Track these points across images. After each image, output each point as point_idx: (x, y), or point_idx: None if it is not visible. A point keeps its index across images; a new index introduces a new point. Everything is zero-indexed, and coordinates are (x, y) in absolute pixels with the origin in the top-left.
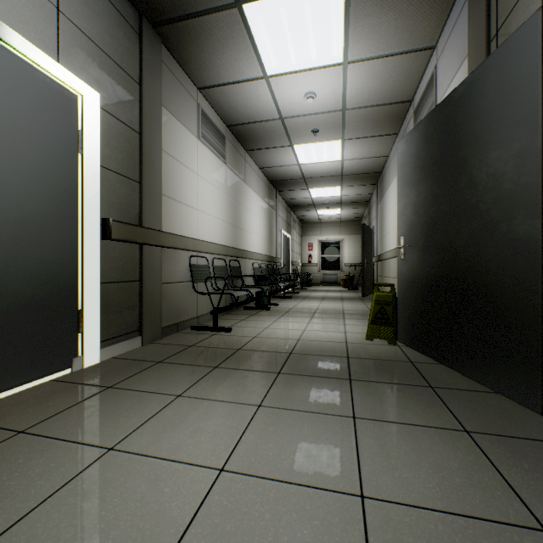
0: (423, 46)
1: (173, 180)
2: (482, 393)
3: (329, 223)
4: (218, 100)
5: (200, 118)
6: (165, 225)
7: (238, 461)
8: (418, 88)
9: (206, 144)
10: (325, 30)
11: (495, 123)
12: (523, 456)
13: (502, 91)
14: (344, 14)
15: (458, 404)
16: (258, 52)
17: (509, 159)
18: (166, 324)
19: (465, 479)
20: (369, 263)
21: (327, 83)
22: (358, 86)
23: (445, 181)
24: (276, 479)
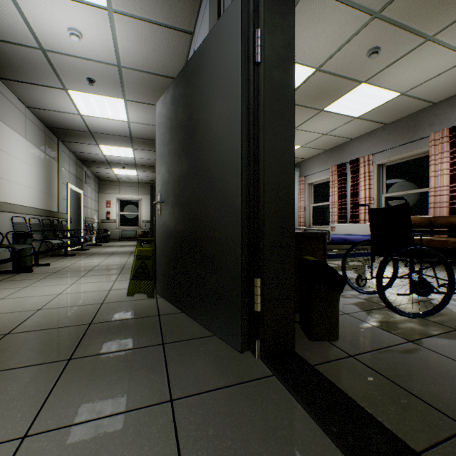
0: (184, 28)
1: None
2: (206, 338)
3: (128, 183)
4: None
5: None
6: None
7: None
8: None
9: None
10: None
11: (215, 91)
12: (214, 416)
13: (219, 62)
14: None
15: (180, 360)
16: None
17: (223, 124)
18: None
19: None
20: None
21: (93, 26)
22: (130, 44)
23: (186, 141)
24: None
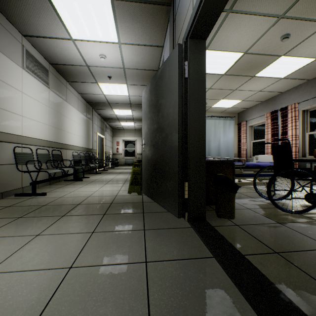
0: (158, 45)
1: None
2: (164, 212)
3: (129, 130)
4: (40, 46)
5: (25, 55)
6: None
7: (2, 267)
8: (160, 65)
9: (31, 73)
10: (104, 23)
11: (168, 90)
12: (160, 235)
13: (170, 76)
14: (113, 17)
15: (150, 218)
16: (64, 23)
17: (171, 107)
18: None
19: (128, 249)
20: None
21: (111, 51)
22: (129, 57)
23: (156, 113)
24: (23, 270)
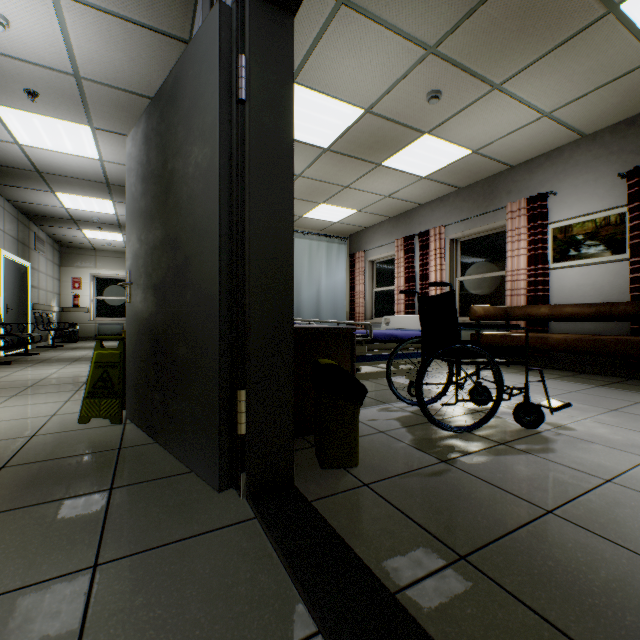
0: (175, 33)
1: None
2: (180, 476)
3: (110, 252)
4: None
5: None
6: None
7: None
8: None
9: None
10: None
11: (192, 131)
12: (152, 579)
13: (197, 92)
14: None
15: (129, 509)
16: None
17: (201, 178)
18: None
19: None
20: None
21: (27, 11)
22: (92, 45)
23: (160, 199)
24: None
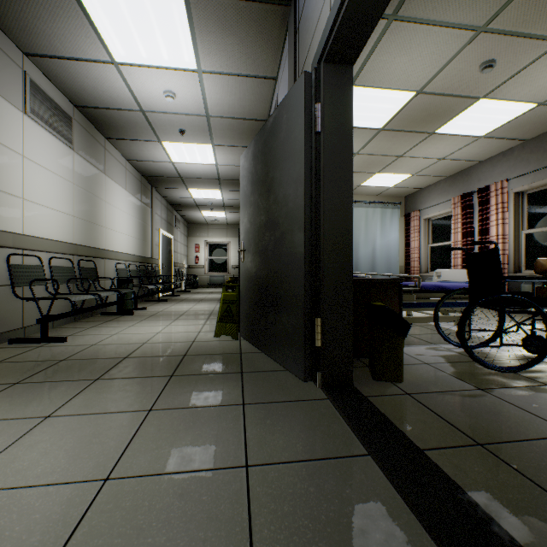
0: (267, 75)
1: None
2: (279, 372)
3: (217, 225)
4: (57, 74)
5: (29, 89)
6: None
7: None
8: (271, 111)
9: (39, 122)
10: (172, 34)
11: (286, 154)
12: (273, 415)
13: (289, 129)
14: (189, 24)
15: (253, 383)
16: (99, 33)
17: (292, 184)
18: None
19: (214, 442)
20: None
21: (185, 86)
22: (217, 96)
23: (264, 196)
24: (16, 487)
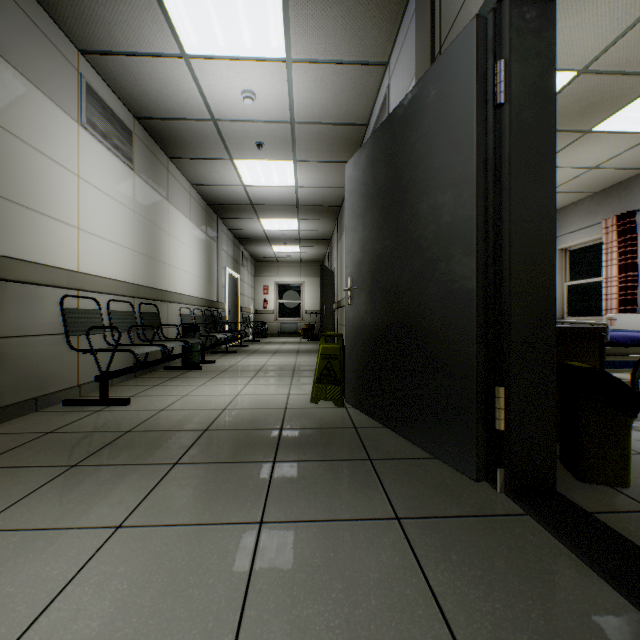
0: (376, 60)
1: (27, 178)
2: (423, 460)
3: (288, 263)
4: (116, 76)
5: (85, 95)
6: (10, 246)
7: None
8: (373, 111)
9: (96, 136)
10: (259, 9)
11: (435, 146)
12: (454, 542)
13: (442, 109)
14: None
15: (396, 479)
16: (169, 15)
17: (448, 188)
18: (12, 401)
19: (383, 599)
20: (330, 310)
21: (268, 83)
22: (307, 94)
23: (390, 212)
24: None
